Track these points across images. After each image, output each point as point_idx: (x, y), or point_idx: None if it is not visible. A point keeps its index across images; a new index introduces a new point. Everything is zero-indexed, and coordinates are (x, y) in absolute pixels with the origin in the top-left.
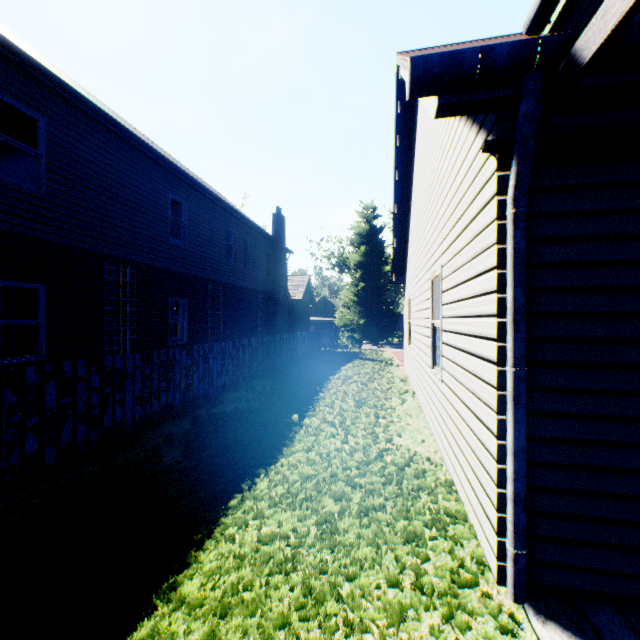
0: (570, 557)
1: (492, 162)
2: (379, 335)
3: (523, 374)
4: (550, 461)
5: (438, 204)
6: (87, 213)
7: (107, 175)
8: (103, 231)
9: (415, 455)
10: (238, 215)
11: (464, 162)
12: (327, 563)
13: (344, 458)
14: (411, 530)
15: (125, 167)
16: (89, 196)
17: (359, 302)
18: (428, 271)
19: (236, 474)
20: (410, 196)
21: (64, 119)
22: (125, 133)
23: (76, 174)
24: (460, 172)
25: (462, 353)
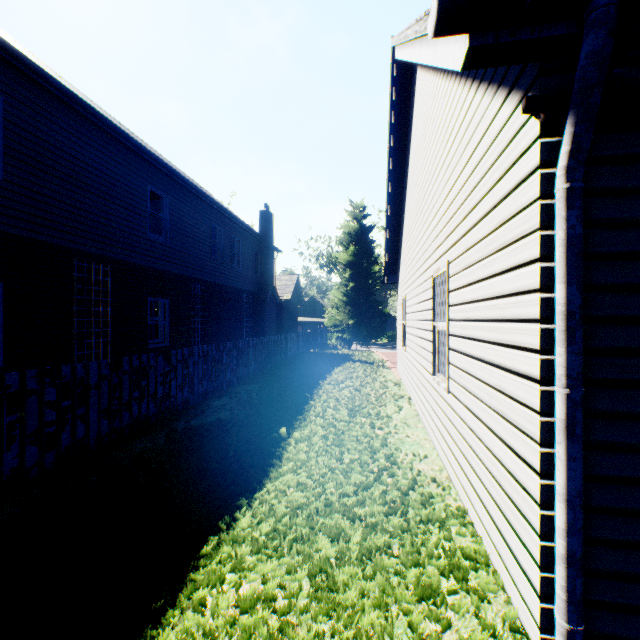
0: (635, 629)
1: (533, 127)
2: (369, 336)
3: (580, 397)
4: (609, 507)
5: (443, 194)
6: (53, 204)
7: (77, 163)
8: (72, 224)
9: (419, 475)
10: (223, 211)
11: (483, 138)
12: (324, 636)
13: (339, 481)
14: (426, 584)
15: (98, 155)
16: (55, 185)
17: (348, 302)
18: (428, 269)
19: (213, 506)
20: (404, 191)
21: (25, 98)
22: (97, 117)
23: (40, 160)
24: (477, 151)
25: (480, 363)
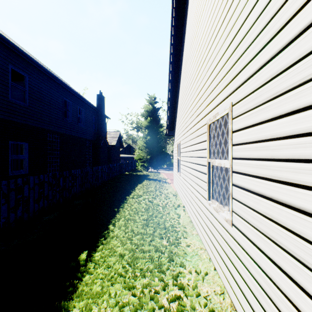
0: None
1: None
2: (157, 164)
3: None
4: None
5: (223, 47)
6: None
7: None
8: None
9: (206, 305)
10: (71, 90)
11: None
12: None
13: None
14: None
15: None
16: None
17: (147, 147)
18: (203, 119)
19: None
20: (179, 79)
21: None
22: None
23: None
24: None
25: None
